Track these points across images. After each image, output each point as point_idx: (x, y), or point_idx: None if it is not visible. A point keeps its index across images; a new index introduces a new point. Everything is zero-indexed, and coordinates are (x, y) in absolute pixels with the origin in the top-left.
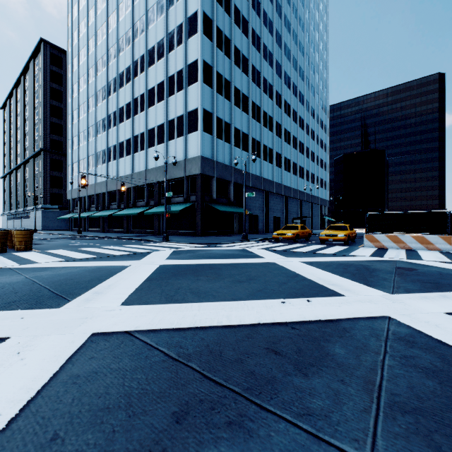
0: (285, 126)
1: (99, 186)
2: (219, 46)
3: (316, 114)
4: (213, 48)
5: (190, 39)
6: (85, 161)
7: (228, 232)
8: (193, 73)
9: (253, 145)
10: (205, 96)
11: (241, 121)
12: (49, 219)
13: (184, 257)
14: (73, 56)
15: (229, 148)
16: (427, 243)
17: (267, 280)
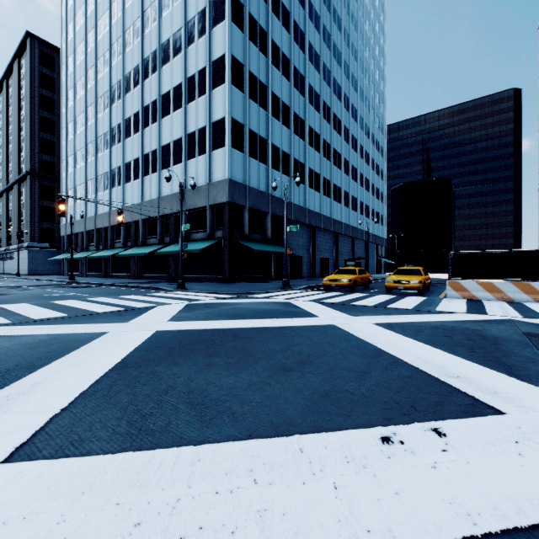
0: (335, 146)
1: (101, 218)
2: (253, 40)
3: (371, 133)
4: (245, 41)
5: (215, 28)
6: (83, 187)
7: (264, 277)
8: (219, 72)
9: (295, 167)
10: (234, 102)
11: (281, 136)
12: (38, 260)
13: (199, 315)
14: (67, 54)
15: (265, 171)
16: (535, 292)
17: (332, 366)
